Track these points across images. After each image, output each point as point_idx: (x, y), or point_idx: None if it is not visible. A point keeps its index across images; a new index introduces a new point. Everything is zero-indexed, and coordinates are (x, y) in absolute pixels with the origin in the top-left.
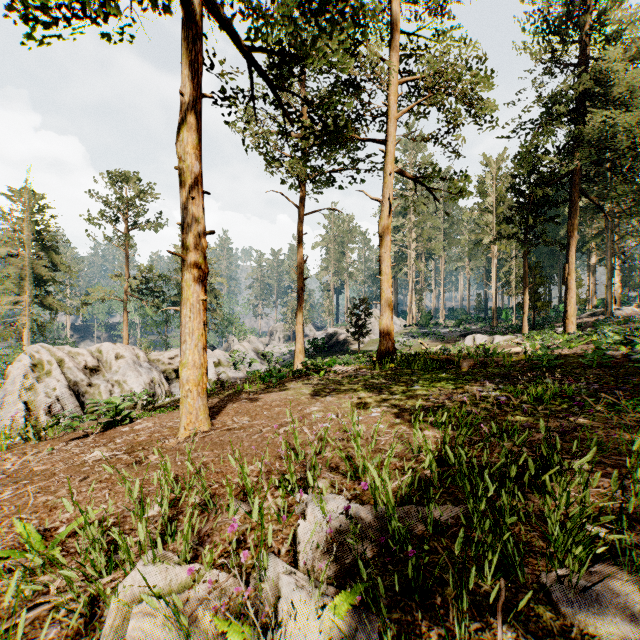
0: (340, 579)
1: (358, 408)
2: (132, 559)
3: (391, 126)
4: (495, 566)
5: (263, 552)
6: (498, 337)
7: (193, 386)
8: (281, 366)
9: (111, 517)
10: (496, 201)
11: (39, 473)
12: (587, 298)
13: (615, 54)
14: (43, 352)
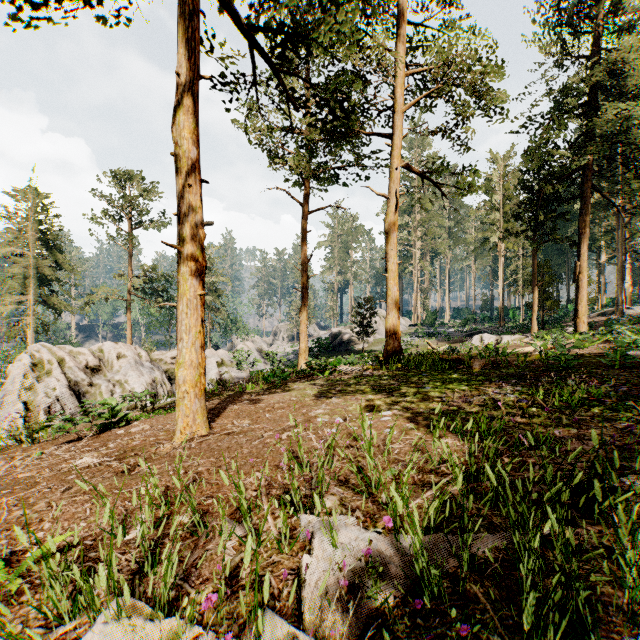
0: (356, 636)
1: (366, 411)
2: (96, 605)
3: (398, 119)
4: (556, 623)
5: (257, 610)
6: (506, 337)
7: (190, 387)
8: (285, 366)
9: (88, 538)
10: (503, 199)
11: (22, 481)
12: (597, 297)
13: (629, 44)
14: (43, 351)
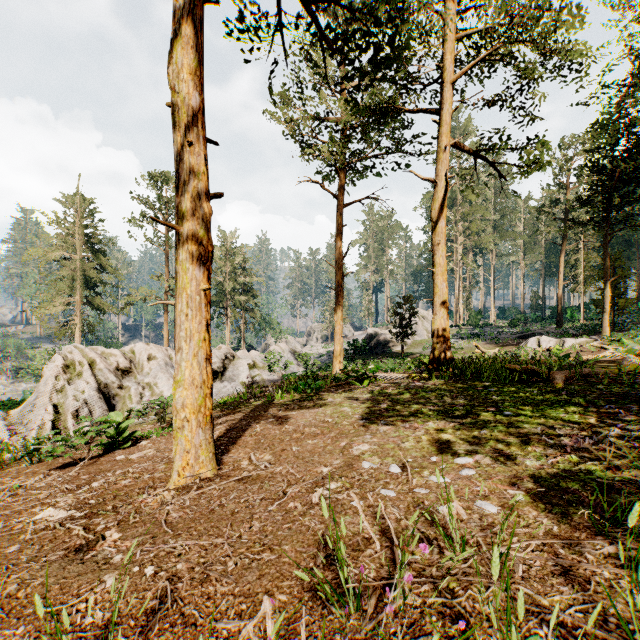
0: None
1: (432, 452)
2: None
3: (447, 91)
4: None
5: None
6: (570, 340)
7: (191, 413)
8: (318, 368)
9: None
10: (560, 185)
11: None
12: None
13: None
14: (75, 353)
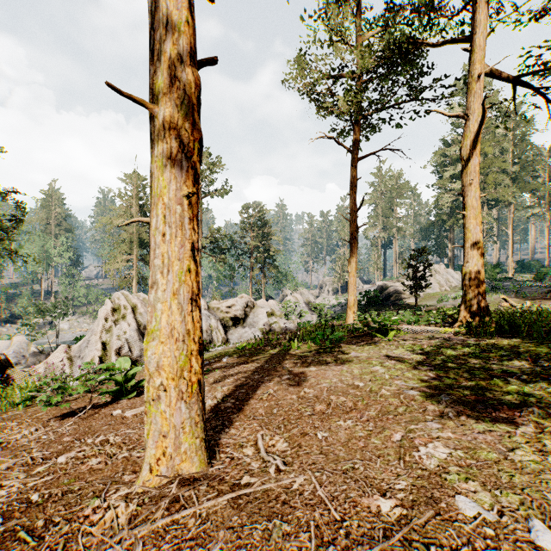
0: None
1: None
2: None
3: (482, 10)
4: None
5: None
6: None
7: (169, 379)
8: (331, 318)
9: None
10: None
11: None
12: None
13: None
14: (121, 298)
